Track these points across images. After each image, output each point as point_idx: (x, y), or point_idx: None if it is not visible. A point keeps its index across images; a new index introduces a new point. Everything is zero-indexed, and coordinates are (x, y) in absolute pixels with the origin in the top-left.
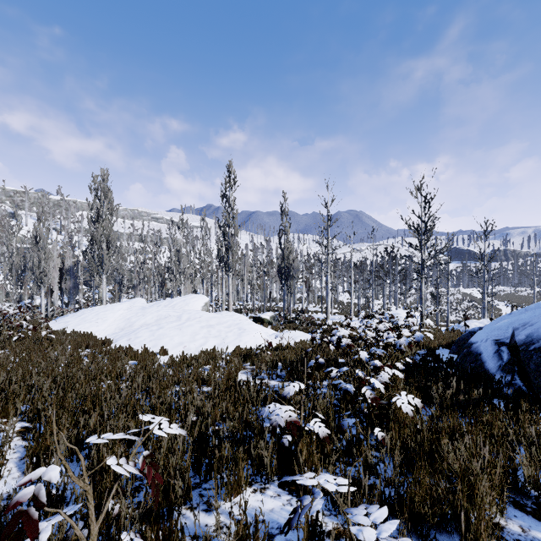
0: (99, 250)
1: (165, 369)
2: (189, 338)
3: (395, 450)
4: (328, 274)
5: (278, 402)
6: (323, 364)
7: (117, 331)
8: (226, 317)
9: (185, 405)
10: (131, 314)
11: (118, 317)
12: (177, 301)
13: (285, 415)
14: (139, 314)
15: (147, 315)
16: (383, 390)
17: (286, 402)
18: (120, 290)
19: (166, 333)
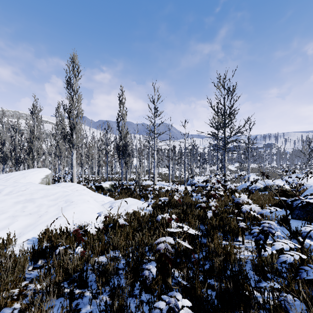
0: None
1: None
2: None
3: None
4: (155, 152)
5: None
6: None
7: None
8: (57, 188)
9: None
10: None
11: None
12: (16, 174)
13: None
14: None
15: None
16: None
17: None
18: None
19: None
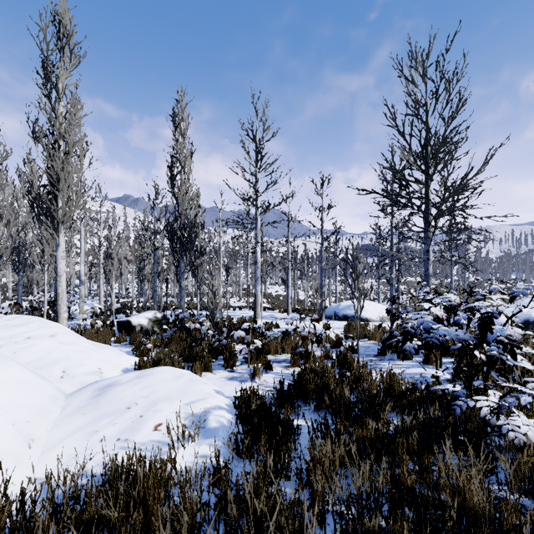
0: None
1: None
2: None
3: None
4: (257, 247)
5: None
6: None
7: None
8: None
9: None
10: None
11: None
12: None
13: None
14: None
15: None
16: None
17: None
18: None
19: None
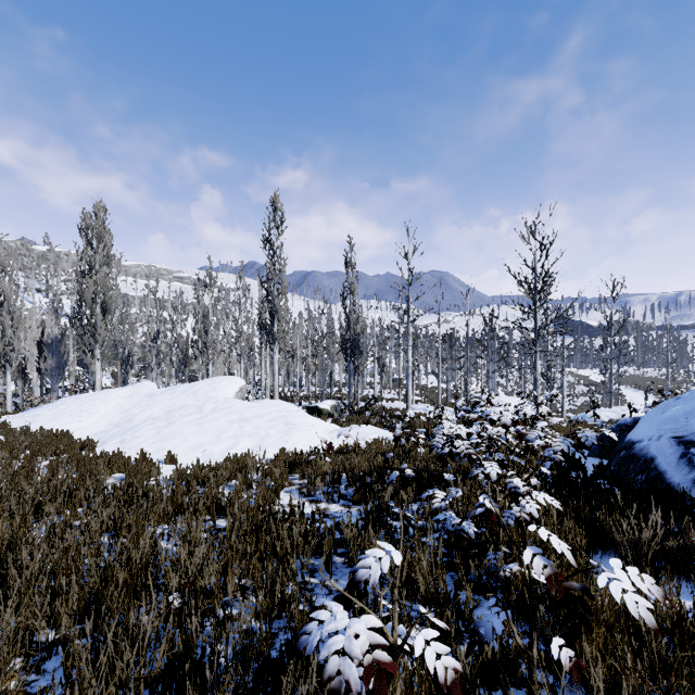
0: (90, 315)
1: (159, 491)
2: (212, 438)
3: (599, 689)
4: (409, 348)
5: (342, 548)
6: (412, 478)
7: (108, 429)
8: (267, 407)
9: (173, 564)
10: (132, 404)
11: (113, 408)
12: (201, 385)
13: (360, 652)
14: (143, 404)
15: (154, 405)
16: (572, 559)
17: (360, 596)
18: (126, 372)
19: (178, 431)
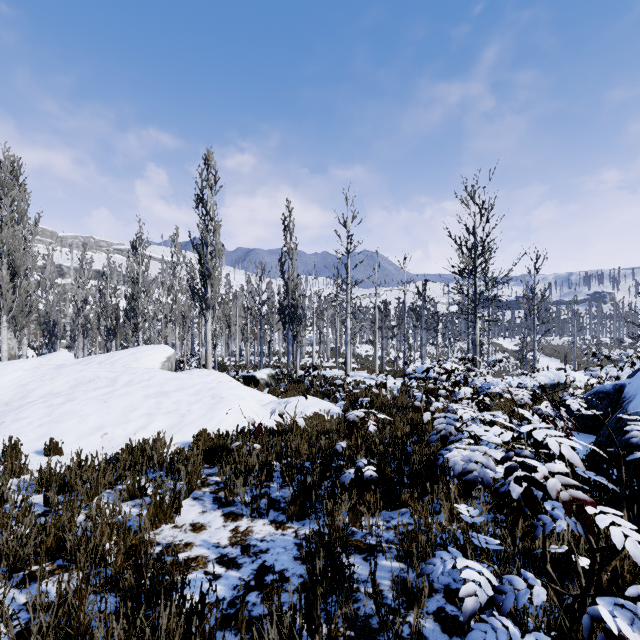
0: None
1: None
2: (118, 417)
3: None
4: (347, 316)
5: None
6: (374, 482)
7: None
8: (194, 378)
9: None
10: (32, 378)
11: (9, 382)
12: (122, 355)
13: None
14: (45, 377)
15: (59, 378)
16: None
17: None
18: (51, 342)
19: (75, 409)
